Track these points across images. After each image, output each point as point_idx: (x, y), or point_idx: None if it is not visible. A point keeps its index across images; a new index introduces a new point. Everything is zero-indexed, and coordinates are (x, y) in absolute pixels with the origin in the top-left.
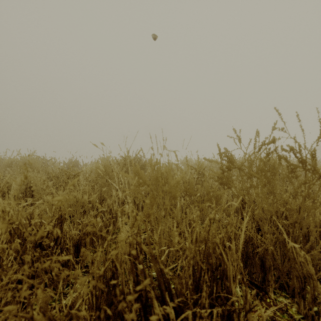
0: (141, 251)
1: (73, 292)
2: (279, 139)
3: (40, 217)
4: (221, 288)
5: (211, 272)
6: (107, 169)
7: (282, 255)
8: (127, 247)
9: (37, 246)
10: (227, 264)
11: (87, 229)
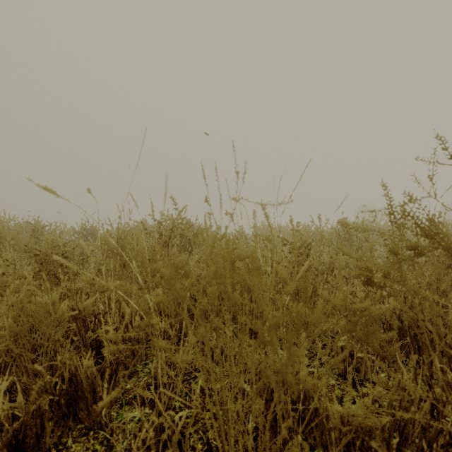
0: None
1: None
2: None
3: None
4: None
5: None
6: (125, 244)
7: None
8: None
9: None
10: None
11: (39, 405)
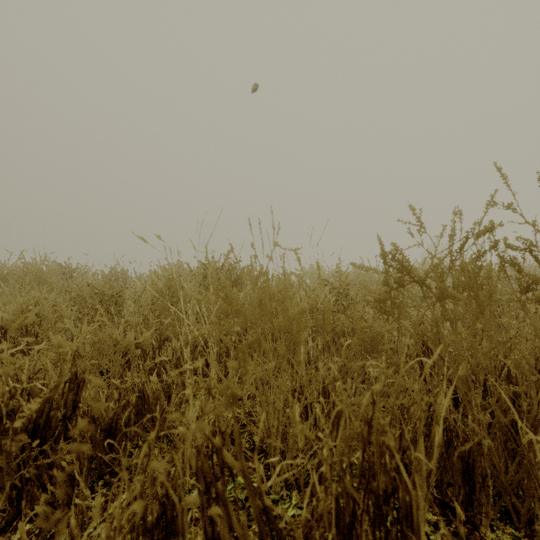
0: (222, 467)
1: (96, 526)
2: (499, 225)
3: (33, 378)
4: (397, 538)
5: (376, 507)
6: (173, 285)
7: (501, 449)
8: (192, 457)
9: (28, 434)
10: (412, 492)
11: (128, 400)
